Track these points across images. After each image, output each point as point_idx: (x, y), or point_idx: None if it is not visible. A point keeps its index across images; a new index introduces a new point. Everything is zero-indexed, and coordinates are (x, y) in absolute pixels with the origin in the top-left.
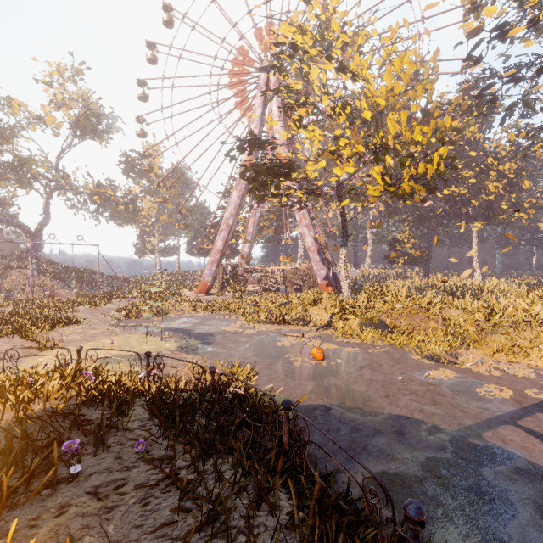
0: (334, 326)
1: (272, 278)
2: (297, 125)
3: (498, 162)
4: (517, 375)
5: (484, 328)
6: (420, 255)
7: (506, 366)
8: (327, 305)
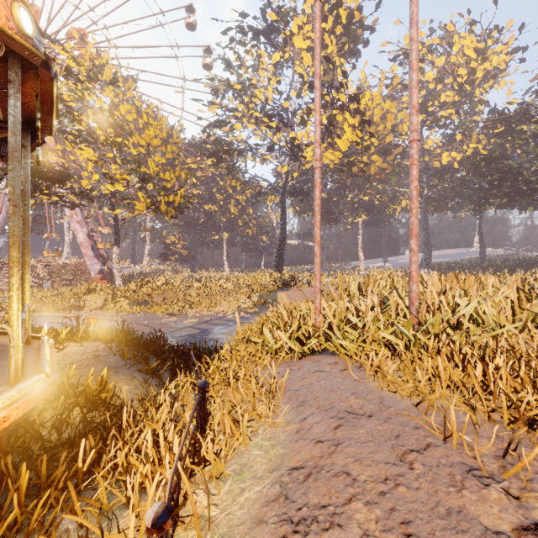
0: (108, 308)
1: (34, 273)
2: (72, 144)
3: (236, 193)
4: (207, 315)
5: (203, 297)
6: (188, 255)
7: (205, 313)
8: (101, 293)
